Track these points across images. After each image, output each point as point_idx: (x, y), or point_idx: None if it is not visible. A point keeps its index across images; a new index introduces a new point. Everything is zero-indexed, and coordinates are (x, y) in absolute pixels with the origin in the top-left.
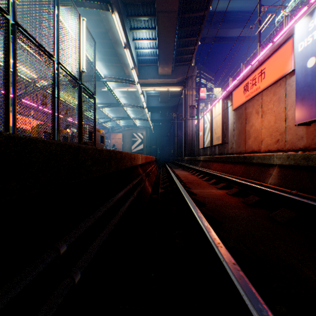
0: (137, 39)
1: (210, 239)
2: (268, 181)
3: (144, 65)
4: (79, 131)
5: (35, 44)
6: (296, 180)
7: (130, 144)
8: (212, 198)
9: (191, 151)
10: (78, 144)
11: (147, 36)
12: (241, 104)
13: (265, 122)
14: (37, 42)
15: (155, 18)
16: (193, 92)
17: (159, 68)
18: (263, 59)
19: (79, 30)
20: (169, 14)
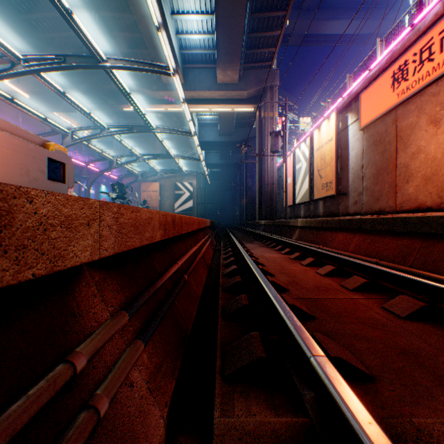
0: (178, 12)
1: None
2: None
3: (194, 66)
4: None
5: None
6: None
7: (172, 201)
8: None
9: (270, 211)
10: None
11: (196, 6)
12: (385, 113)
13: None
14: None
15: None
16: (274, 113)
17: (218, 70)
18: None
19: None
20: None
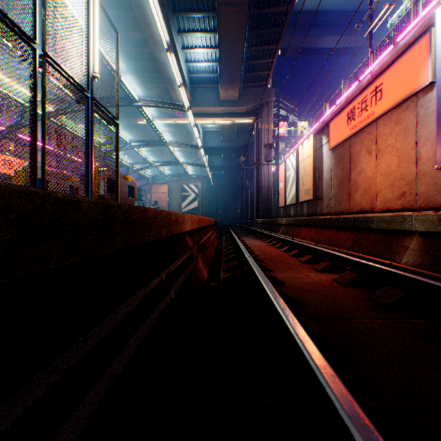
0: (188, 47)
1: None
2: (402, 259)
3: (200, 86)
4: (87, 175)
5: None
6: None
7: (179, 201)
8: (313, 291)
9: (266, 211)
10: None
11: (203, 42)
12: (343, 141)
13: (383, 166)
14: None
15: (215, 15)
16: (269, 126)
17: (220, 90)
18: (380, 70)
19: (88, 7)
20: (236, 7)
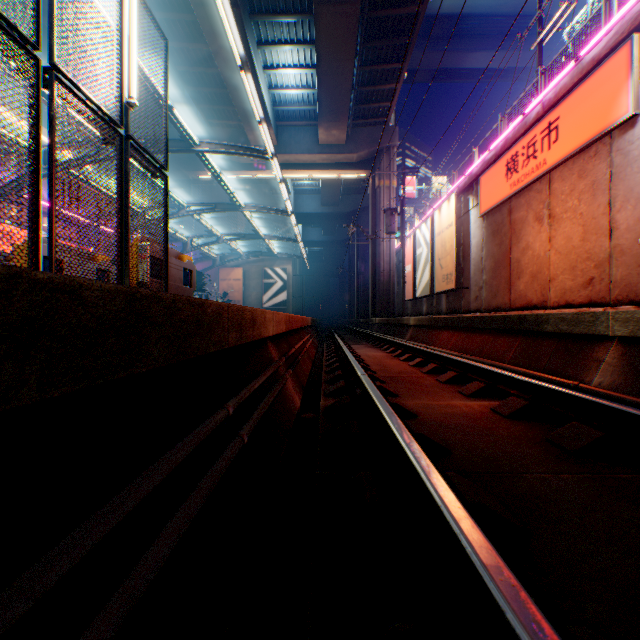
0: (272, 66)
1: None
2: (593, 378)
3: (289, 124)
4: (119, 252)
5: None
6: None
7: (260, 292)
8: (461, 428)
9: (387, 306)
10: None
11: (294, 59)
12: (501, 203)
13: (560, 240)
14: None
15: (312, 19)
16: (391, 182)
17: (320, 130)
18: (555, 99)
19: None
20: (342, 7)
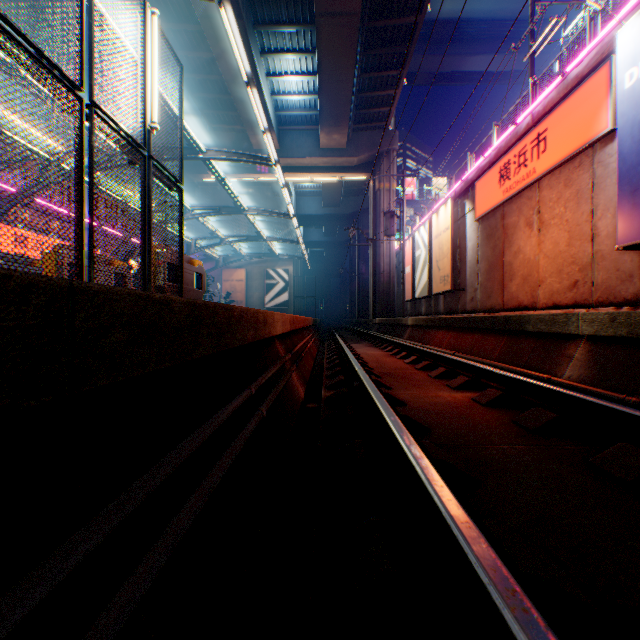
0: (275, 73)
1: (481, 572)
2: (564, 372)
3: (291, 128)
4: (143, 260)
5: (31, 54)
6: (633, 372)
7: (262, 293)
8: (442, 413)
9: (387, 307)
10: (69, 281)
11: (296, 67)
12: (494, 208)
13: (548, 245)
14: (36, 48)
15: (314, 29)
16: (391, 185)
17: (321, 134)
18: (544, 111)
19: (144, 36)
20: (343, 19)
